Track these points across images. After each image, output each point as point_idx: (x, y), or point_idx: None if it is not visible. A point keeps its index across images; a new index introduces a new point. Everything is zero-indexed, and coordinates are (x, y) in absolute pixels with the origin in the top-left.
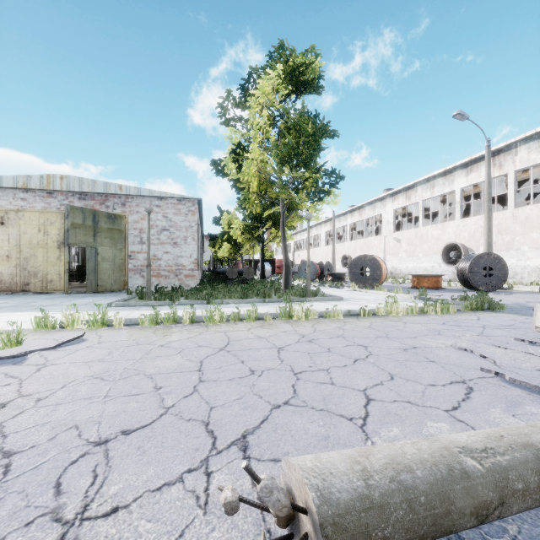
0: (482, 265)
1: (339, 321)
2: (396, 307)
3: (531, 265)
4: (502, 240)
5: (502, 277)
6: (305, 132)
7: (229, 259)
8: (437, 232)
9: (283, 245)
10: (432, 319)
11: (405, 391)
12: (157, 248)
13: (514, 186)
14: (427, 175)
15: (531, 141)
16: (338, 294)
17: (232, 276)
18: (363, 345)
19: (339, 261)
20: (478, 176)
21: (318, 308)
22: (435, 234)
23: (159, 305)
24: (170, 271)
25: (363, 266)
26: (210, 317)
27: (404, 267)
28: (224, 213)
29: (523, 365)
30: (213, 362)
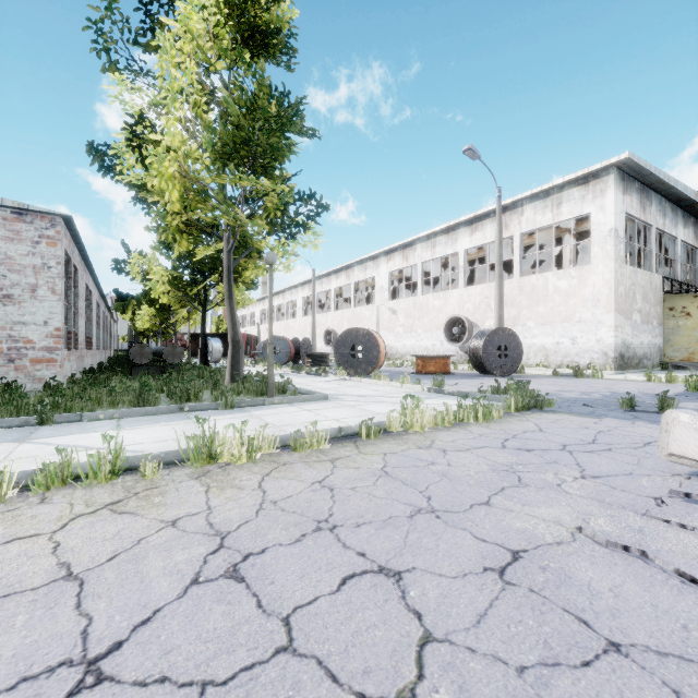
0: (497, 343)
1: (322, 459)
2: (419, 416)
3: (537, 343)
4: (508, 314)
5: (517, 358)
6: (264, 113)
7: (157, 332)
8: (439, 302)
9: (229, 306)
10: (479, 435)
11: None
12: None
13: (520, 251)
14: (428, 231)
15: (537, 200)
16: (320, 388)
17: (141, 360)
18: (389, 569)
19: (321, 337)
20: (484, 237)
21: (283, 421)
22: (437, 304)
23: None
24: None
25: (354, 343)
26: None
27: (401, 346)
28: (133, 253)
29: None
30: None
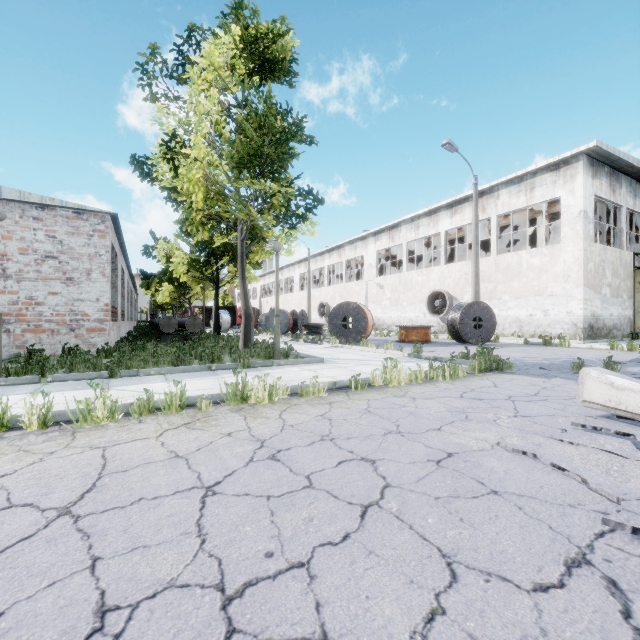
0: (472, 315)
1: (322, 402)
2: (397, 374)
3: (511, 315)
4: (485, 289)
5: (491, 328)
6: (271, 129)
7: (174, 306)
8: (422, 278)
9: (242, 286)
10: (444, 389)
11: (504, 636)
12: (35, 286)
13: (496, 232)
14: (412, 214)
15: (512, 185)
16: (317, 353)
17: (169, 329)
18: (368, 458)
19: (316, 309)
20: (463, 219)
21: (290, 377)
22: (420, 280)
23: (12, 383)
24: (59, 322)
25: (345, 315)
26: (86, 413)
27: (388, 317)
28: (159, 240)
29: (633, 487)
30: (0, 582)
